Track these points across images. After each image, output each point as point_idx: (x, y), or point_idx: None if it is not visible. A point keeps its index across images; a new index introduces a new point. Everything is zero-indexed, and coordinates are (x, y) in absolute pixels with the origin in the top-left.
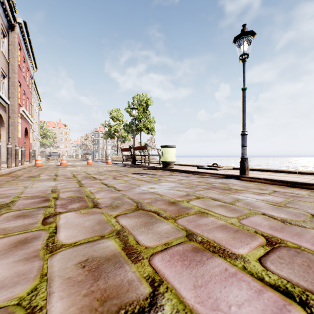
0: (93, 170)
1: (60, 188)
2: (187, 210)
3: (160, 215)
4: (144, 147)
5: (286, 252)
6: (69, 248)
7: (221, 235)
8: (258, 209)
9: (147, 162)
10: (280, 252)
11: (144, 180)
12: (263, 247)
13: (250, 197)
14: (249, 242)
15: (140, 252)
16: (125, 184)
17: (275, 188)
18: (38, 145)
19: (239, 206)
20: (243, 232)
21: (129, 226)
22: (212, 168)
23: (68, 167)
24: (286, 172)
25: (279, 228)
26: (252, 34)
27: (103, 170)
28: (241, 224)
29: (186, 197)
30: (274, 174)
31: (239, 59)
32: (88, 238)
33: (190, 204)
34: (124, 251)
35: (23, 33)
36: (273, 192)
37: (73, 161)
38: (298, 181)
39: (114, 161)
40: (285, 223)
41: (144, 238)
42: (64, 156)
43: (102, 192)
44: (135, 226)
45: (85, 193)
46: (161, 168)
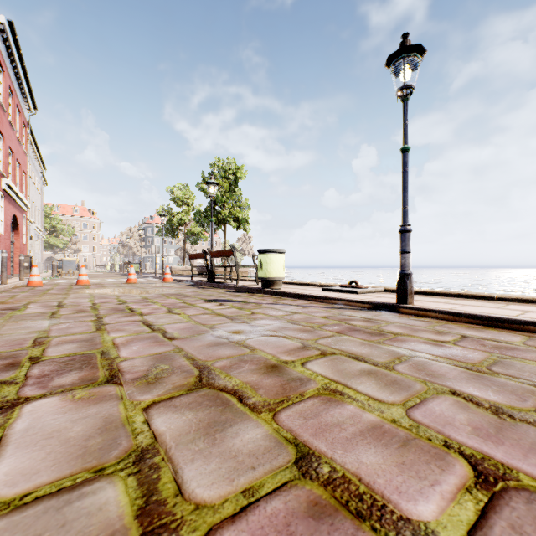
0: (136, 293)
1: (54, 334)
2: (301, 385)
3: (244, 401)
4: (229, 252)
5: (526, 508)
6: (1, 516)
7: (373, 456)
8: (441, 379)
9: (235, 278)
10: (513, 511)
11: (226, 314)
12: (471, 492)
13: (422, 352)
14: (437, 476)
15: (179, 527)
16: (187, 323)
17: (464, 330)
18: (37, 248)
19: (403, 374)
20: (419, 445)
21: (171, 436)
22: (349, 289)
23: (90, 288)
24: (476, 297)
25: (492, 431)
26: (420, 50)
27: (153, 294)
28: (413, 423)
29: (300, 354)
30: (457, 302)
31: (397, 95)
32: (61, 477)
33: (307, 370)
34: (140, 523)
35: (8, 43)
36: (460, 339)
37: (104, 276)
38: (501, 316)
39: (177, 276)
40: (502, 416)
41: (198, 472)
42: (83, 268)
43: (137, 343)
44: (184, 436)
45: (101, 346)
46: (259, 289)
